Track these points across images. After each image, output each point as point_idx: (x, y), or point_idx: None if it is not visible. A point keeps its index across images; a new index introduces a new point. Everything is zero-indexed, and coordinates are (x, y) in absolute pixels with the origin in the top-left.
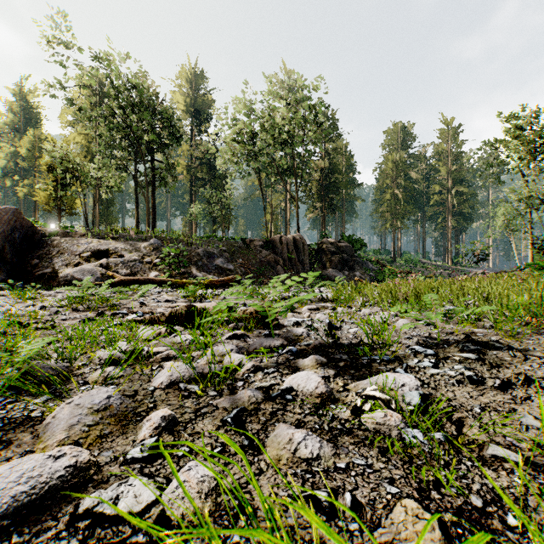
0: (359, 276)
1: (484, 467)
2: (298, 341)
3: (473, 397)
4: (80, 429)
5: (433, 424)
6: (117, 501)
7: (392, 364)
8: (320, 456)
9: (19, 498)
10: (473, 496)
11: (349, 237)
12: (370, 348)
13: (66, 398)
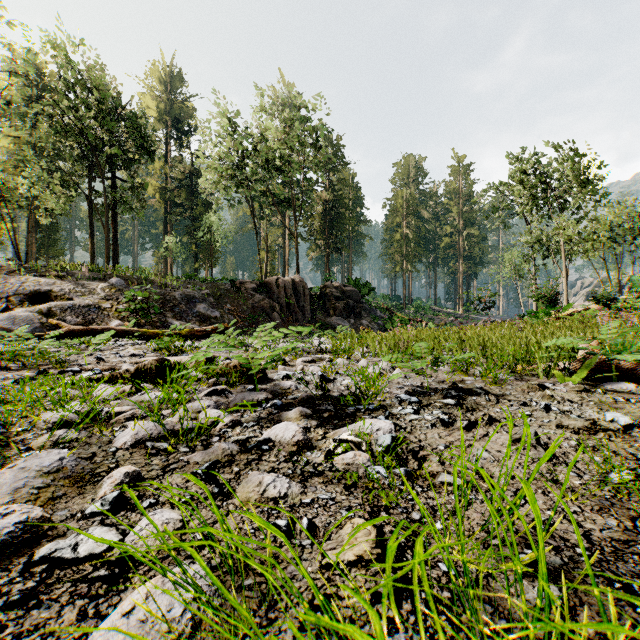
0: (366, 325)
1: (431, 491)
2: (286, 394)
3: (441, 437)
4: (28, 492)
5: (399, 462)
6: (77, 546)
7: (376, 412)
8: (288, 494)
9: None
10: (414, 513)
11: (356, 281)
12: (357, 398)
13: (6, 465)
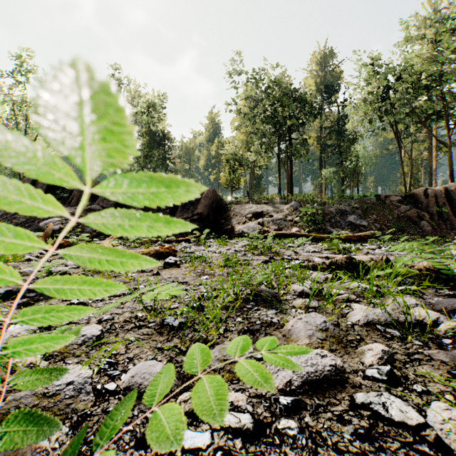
0: None
1: None
2: None
3: None
4: (316, 340)
5: None
6: (386, 407)
7: None
8: None
9: (310, 375)
10: None
11: None
12: None
13: (287, 314)
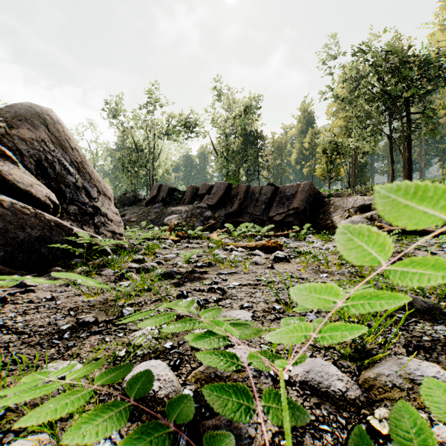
0: None
1: None
2: None
3: None
4: None
5: None
6: None
7: None
8: None
9: None
10: None
11: None
12: None
13: None
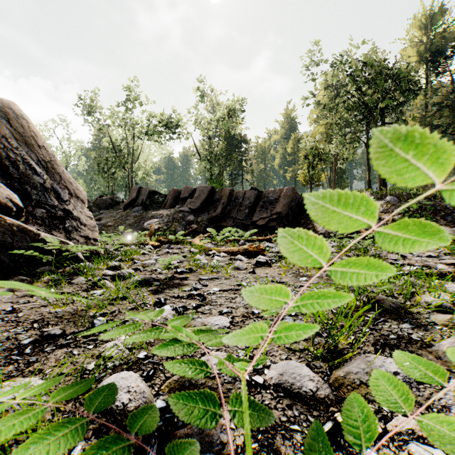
0: None
1: None
2: None
3: None
4: None
5: None
6: None
7: None
8: None
9: None
10: None
11: None
12: None
13: (429, 332)
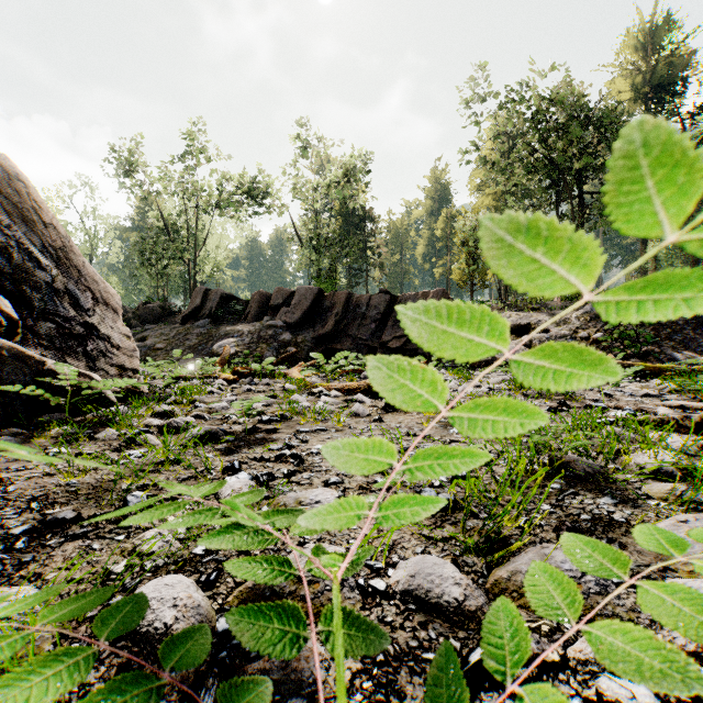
0: None
1: None
2: None
3: None
4: None
5: None
6: None
7: None
8: None
9: None
10: None
11: None
12: None
13: (640, 509)
